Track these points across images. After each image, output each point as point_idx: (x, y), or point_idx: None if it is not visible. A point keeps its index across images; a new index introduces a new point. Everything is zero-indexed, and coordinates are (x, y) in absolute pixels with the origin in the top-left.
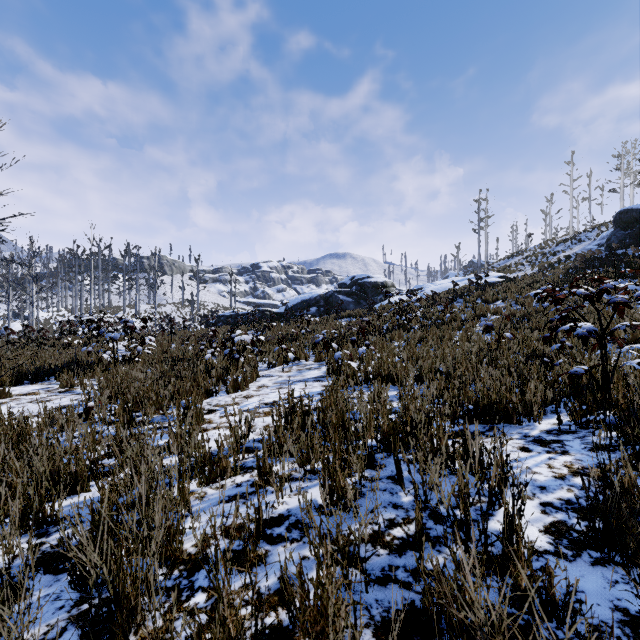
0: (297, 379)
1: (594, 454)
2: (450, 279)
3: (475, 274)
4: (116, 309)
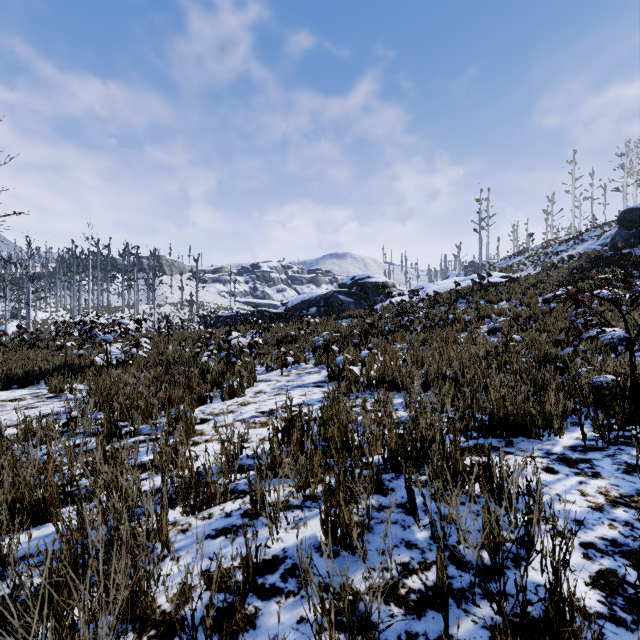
0: (296, 384)
1: (630, 477)
2: (451, 279)
3: (478, 274)
4: (115, 309)
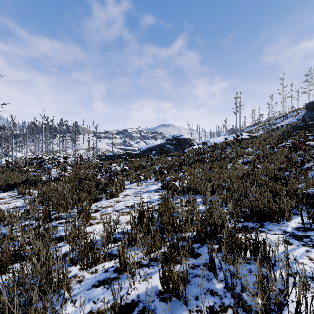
0: (145, 190)
1: None
2: (222, 137)
3: (236, 134)
4: (55, 152)
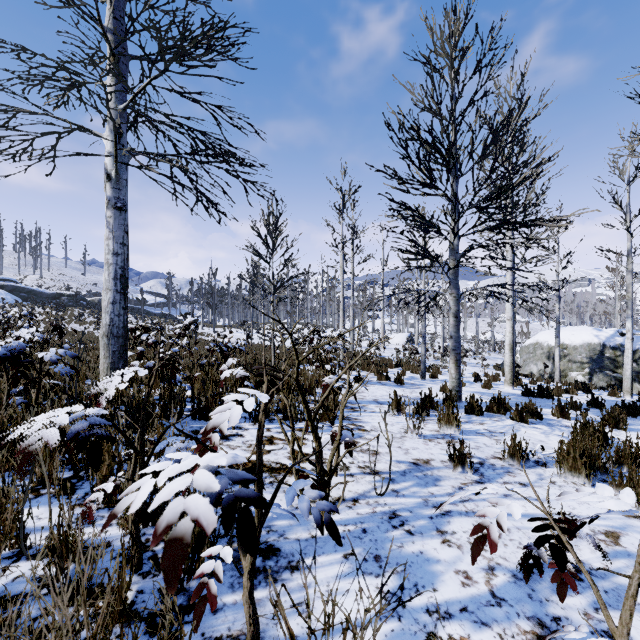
0: None
1: None
2: None
3: None
4: None
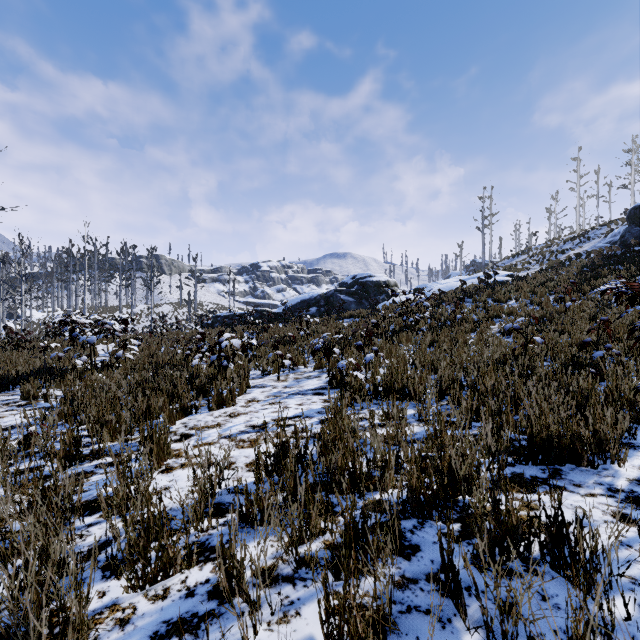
0: (294, 391)
1: None
2: (454, 278)
3: (484, 272)
4: (112, 309)
